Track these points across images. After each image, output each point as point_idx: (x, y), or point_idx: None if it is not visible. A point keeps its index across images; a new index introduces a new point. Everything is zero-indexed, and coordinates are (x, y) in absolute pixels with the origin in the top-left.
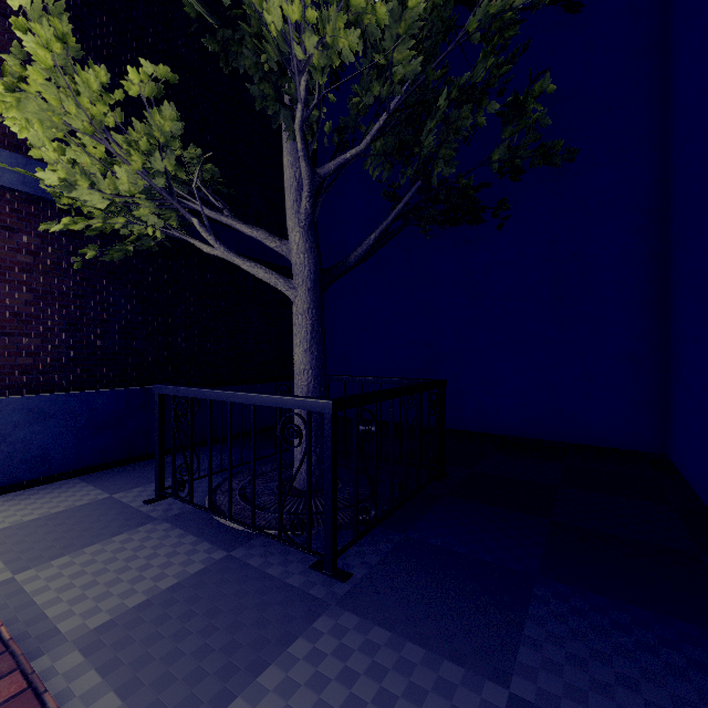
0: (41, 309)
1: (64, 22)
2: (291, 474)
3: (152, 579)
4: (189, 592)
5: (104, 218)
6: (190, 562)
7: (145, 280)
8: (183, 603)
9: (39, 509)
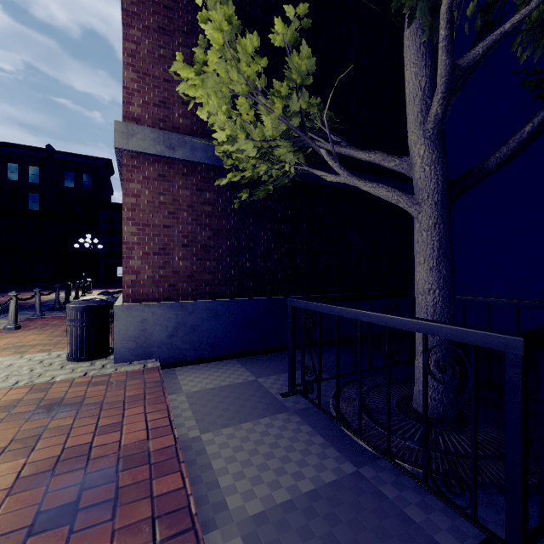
0: (216, 241)
1: (230, 6)
2: (407, 392)
3: (292, 475)
4: (327, 506)
5: (252, 169)
6: (322, 467)
7: (276, 216)
8: (322, 519)
9: (214, 380)
